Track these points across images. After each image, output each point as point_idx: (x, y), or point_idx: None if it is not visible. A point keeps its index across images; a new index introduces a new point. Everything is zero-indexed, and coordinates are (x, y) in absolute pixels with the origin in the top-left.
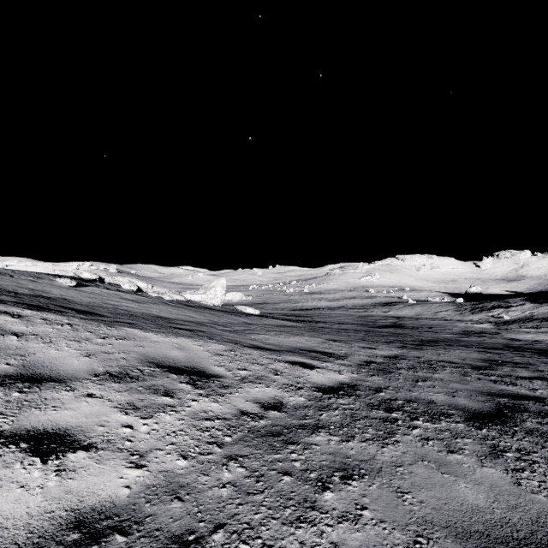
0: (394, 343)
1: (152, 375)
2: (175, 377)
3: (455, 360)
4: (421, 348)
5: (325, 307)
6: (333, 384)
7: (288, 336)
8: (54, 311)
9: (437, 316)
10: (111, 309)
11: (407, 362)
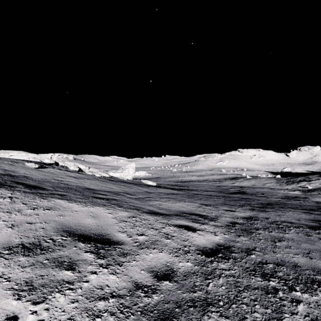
0: (245, 206)
1: (62, 245)
2: (82, 246)
3: (293, 220)
4: (265, 210)
5: (196, 180)
6: (212, 245)
7: (175, 201)
8: (6, 186)
9: (265, 186)
10: (55, 183)
11: (260, 223)
